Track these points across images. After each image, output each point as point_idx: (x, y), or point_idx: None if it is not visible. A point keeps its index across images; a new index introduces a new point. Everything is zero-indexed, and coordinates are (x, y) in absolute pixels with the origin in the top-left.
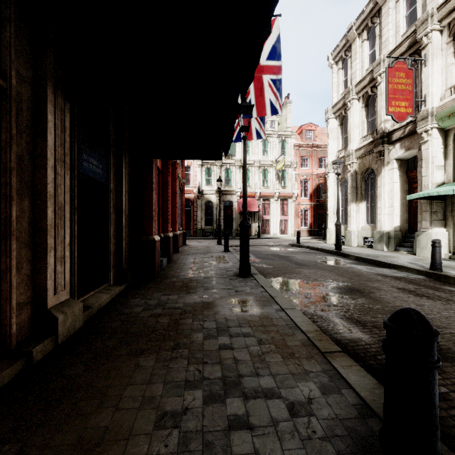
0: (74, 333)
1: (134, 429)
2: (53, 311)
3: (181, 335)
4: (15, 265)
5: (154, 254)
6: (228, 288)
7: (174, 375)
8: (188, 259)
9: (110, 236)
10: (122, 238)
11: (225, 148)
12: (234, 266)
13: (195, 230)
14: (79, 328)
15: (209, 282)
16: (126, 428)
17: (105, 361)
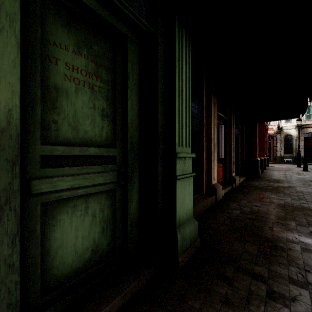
0: (238, 185)
1: (270, 198)
2: (234, 177)
3: (279, 191)
4: (227, 163)
5: (257, 166)
6: (304, 184)
7: (279, 195)
8: (274, 172)
9: (239, 157)
10: (243, 158)
11: (301, 112)
12: (310, 177)
13: (274, 157)
14: (238, 185)
15: (291, 181)
16: (268, 198)
17: (254, 190)
